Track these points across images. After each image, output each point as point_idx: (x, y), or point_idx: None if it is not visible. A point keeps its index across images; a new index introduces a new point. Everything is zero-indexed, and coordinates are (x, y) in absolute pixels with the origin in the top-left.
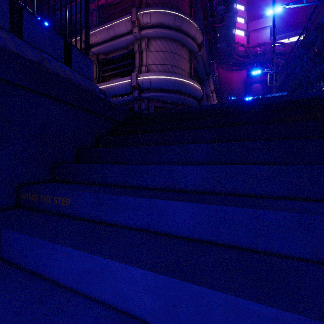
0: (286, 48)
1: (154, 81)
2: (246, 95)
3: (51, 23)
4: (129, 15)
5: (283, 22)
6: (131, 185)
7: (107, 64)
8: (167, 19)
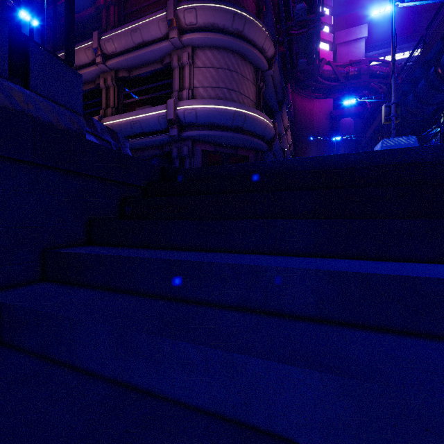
0: (390, 68)
1: (202, 112)
2: (332, 133)
3: (46, 21)
4: (163, 11)
5: (382, 33)
6: (134, 381)
7: (130, 85)
8: (222, 19)
